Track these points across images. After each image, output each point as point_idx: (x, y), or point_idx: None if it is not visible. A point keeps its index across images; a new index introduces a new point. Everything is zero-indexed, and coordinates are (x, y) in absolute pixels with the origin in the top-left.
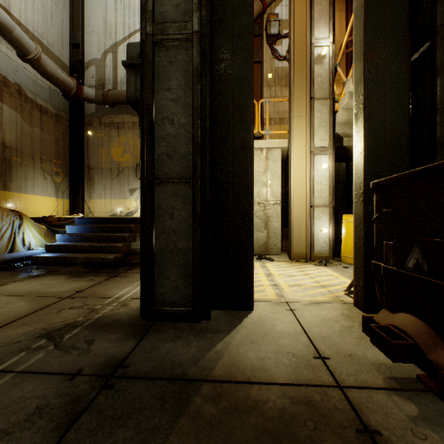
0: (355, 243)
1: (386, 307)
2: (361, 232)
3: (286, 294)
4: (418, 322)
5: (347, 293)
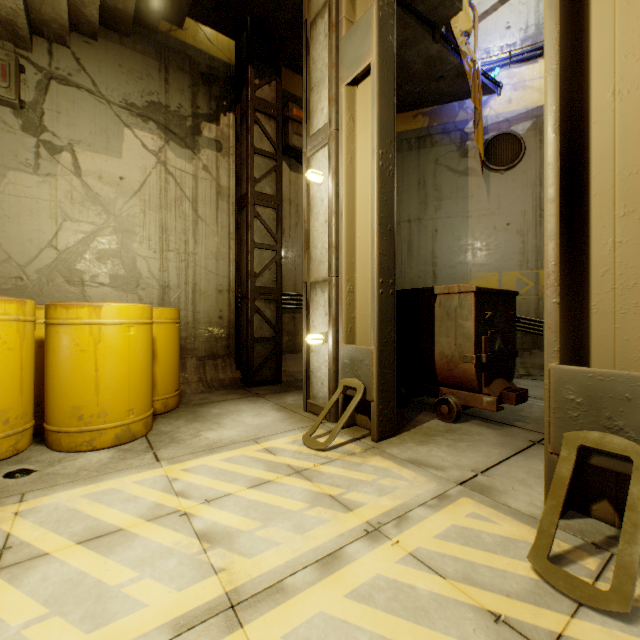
0: (381, 350)
1: (485, 385)
2: (392, 335)
3: (422, 494)
4: (502, 379)
5: (322, 449)
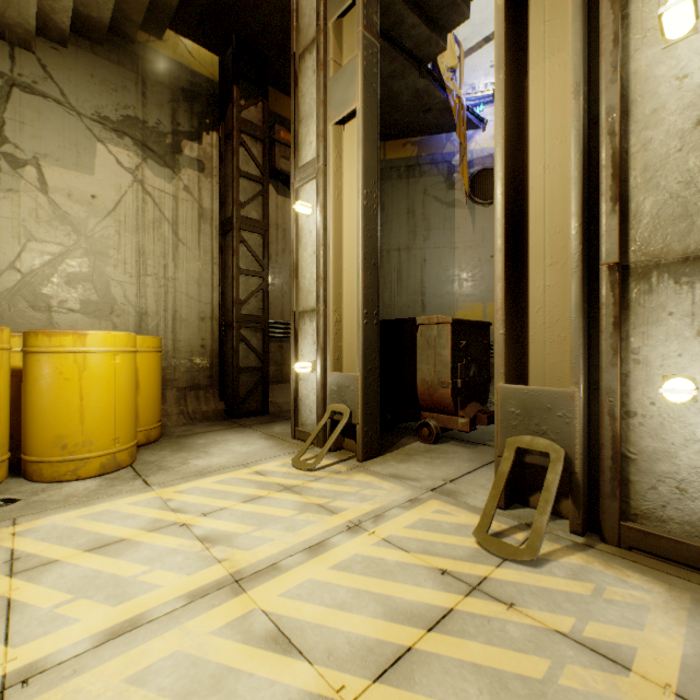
0: (366, 377)
1: (461, 408)
2: (376, 362)
3: (398, 499)
4: (476, 403)
5: (311, 470)
